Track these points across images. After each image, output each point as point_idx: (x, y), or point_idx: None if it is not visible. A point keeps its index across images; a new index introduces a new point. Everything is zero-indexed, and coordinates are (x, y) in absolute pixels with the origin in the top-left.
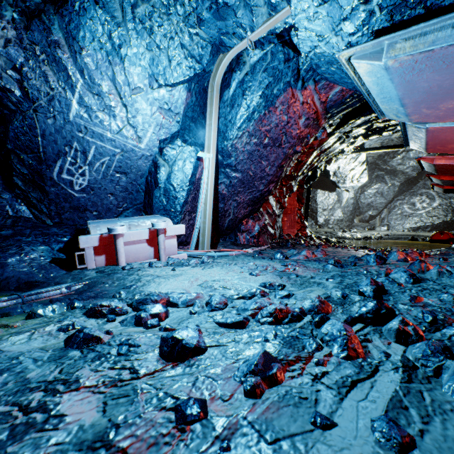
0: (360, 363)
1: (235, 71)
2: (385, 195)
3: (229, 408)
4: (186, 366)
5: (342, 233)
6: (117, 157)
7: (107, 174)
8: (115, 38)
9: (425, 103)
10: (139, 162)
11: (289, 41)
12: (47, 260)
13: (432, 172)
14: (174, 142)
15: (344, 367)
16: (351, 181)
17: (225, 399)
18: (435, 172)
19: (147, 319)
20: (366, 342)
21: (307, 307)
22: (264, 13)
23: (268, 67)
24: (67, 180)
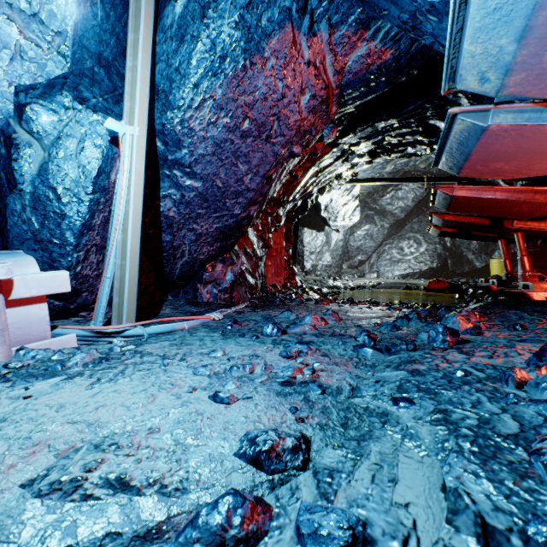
0: None
1: None
2: (375, 238)
3: None
4: None
5: (334, 281)
6: None
7: None
8: None
9: None
10: None
11: None
12: None
13: (442, 208)
14: (55, 96)
15: None
16: (343, 219)
17: None
18: (446, 208)
19: None
20: None
21: None
22: None
23: None
24: None
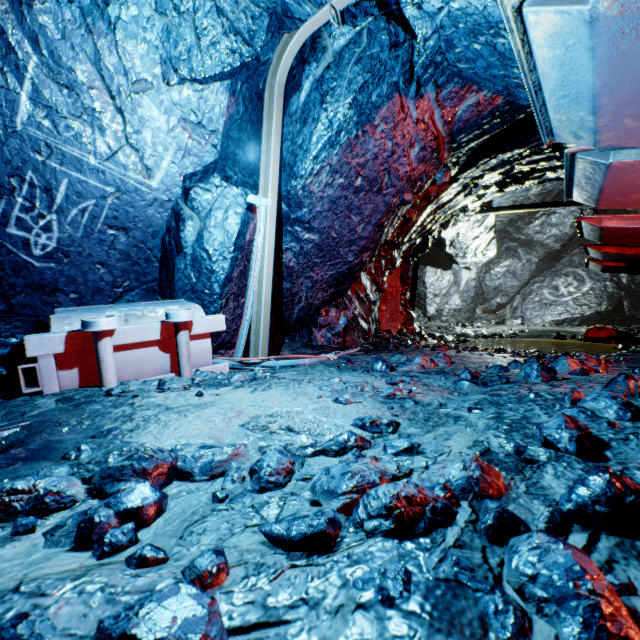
0: None
1: (308, 62)
2: (518, 275)
3: None
4: None
5: (462, 328)
6: (109, 201)
7: (92, 230)
8: None
9: (635, 105)
10: (149, 212)
11: (397, 13)
12: None
13: (594, 239)
14: (209, 179)
15: None
16: (474, 254)
17: None
18: (599, 240)
19: (107, 527)
20: (626, 594)
21: (458, 483)
22: None
23: (363, 56)
24: (17, 238)
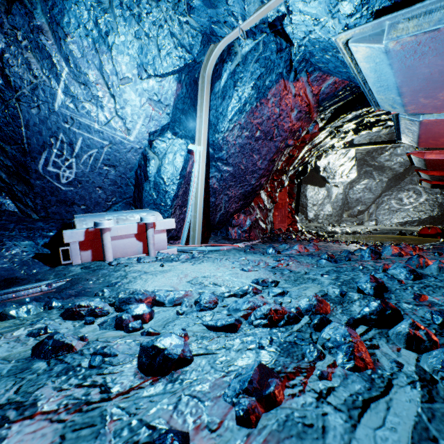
0: (369, 376)
1: (226, 61)
2: (373, 190)
3: (217, 442)
4: (168, 381)
5: (332, 227)
6: (105, 150)
7: (95, 167)
8: (101, 25)
9: (423, 91)
10: (128, 155)
11: (281, 31)
12: (30, 256)
13: (421, 167)
14: (164, 134)
15: (352, 381)
16: (340, 176)
17: (212, 429)
18: (425, 167)
19: (128, 321)
20: (373, 348)
21: (304, 307)
22: (256, 0)
23: (260, 58)
24: (53, 173)
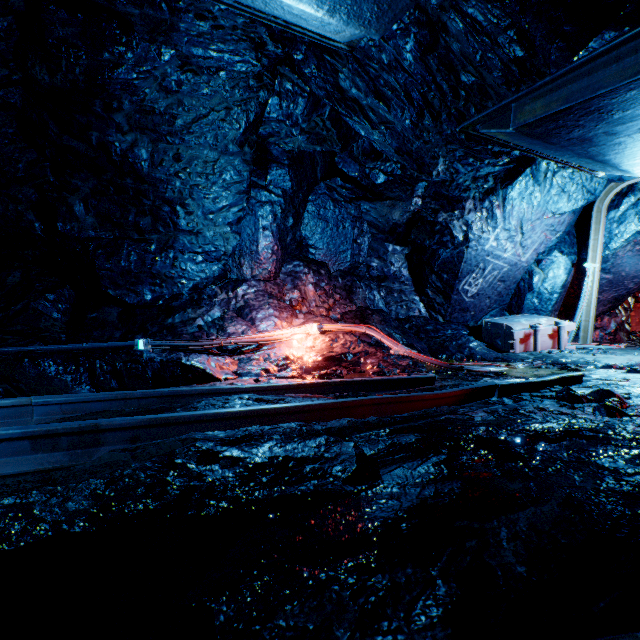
0: None
1: (627, 196)
2: None
3: None
4: None
5: None
6: (503, 270)
7: (491, 283)
8: (533, 193)
9: None
10: (516, 272)
11: None
12: (484, 346)
13: None
14: (551, 254)
15: None
16: None
17: None
18: None
19: None
20: None
21: None
22: None
23: None
24: (465, 290)
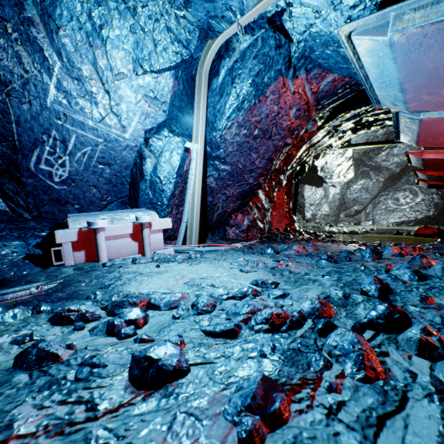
0: (382, 387)
1: (224, 58)
2: (370, 190)
3: None
4: (161, 396)
5: (329, 227)
6: (100, 147)
7: (89, 165)
8: (95, 18)
9: (426, 87)
10: (123, 153)
11: (280, 26)
12: (21, 256)
13: (419, 166)
14: (161, 132)
15: (363, 394)
16: (338, 176)
17: None
18: (423, 167)
19: (121, 327)
20: (382, 356)
21: (307, 310)
22: None
23: (259, 54)
24: (45, 171)
